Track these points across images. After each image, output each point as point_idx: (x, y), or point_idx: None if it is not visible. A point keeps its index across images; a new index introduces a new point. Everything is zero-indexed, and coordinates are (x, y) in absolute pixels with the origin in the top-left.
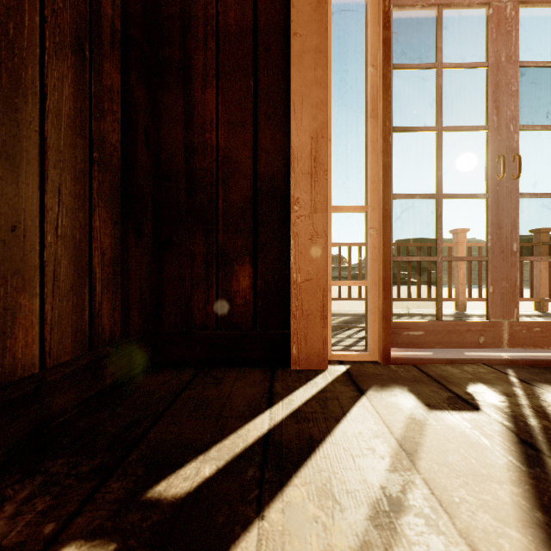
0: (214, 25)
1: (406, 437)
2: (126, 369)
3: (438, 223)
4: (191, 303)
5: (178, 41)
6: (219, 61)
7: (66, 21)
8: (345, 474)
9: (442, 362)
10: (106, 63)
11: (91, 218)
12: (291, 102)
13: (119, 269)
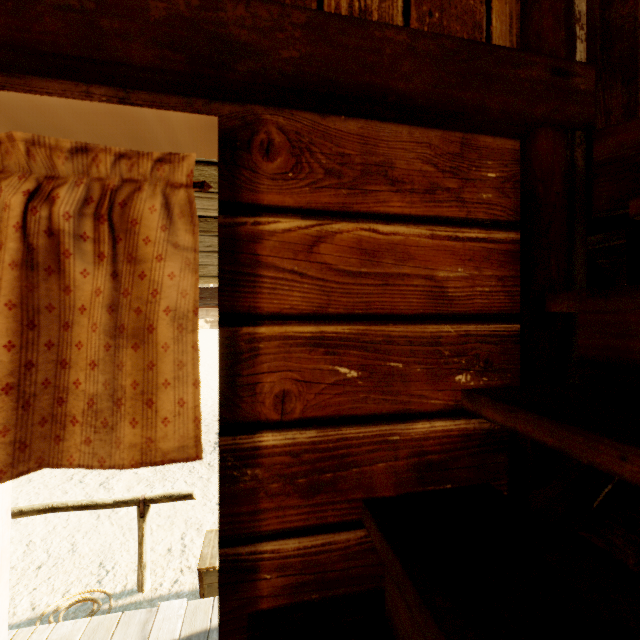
0: None
1: None
2: None
3: None
4: None
5: None
6: None
7: None
8: None
9: None
10: None
11: None
12: None
13: None
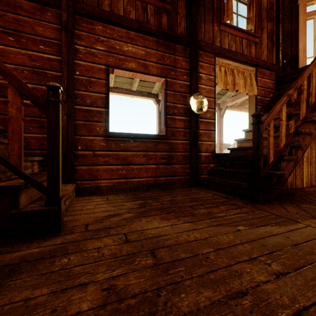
0: (283, 33)
1: None
2: None
3: None
4: None
5: None
6: (284, 39)
7: None
8: None
9: None
10: None
11: None
12: (299, 42)
13: None
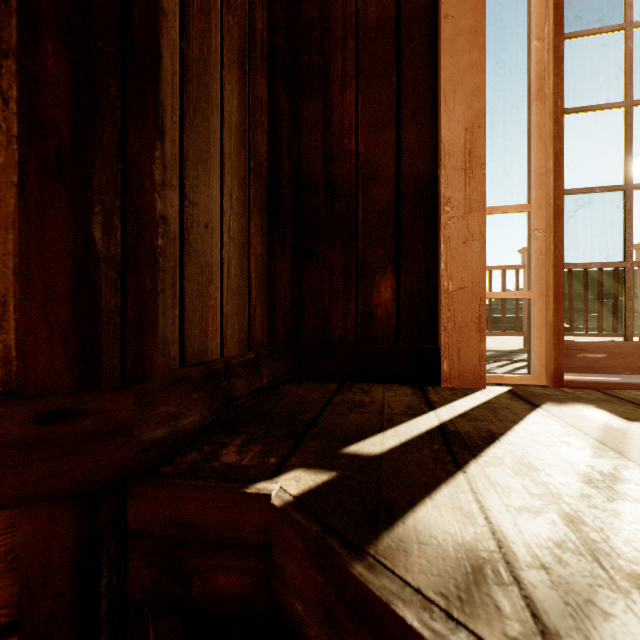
0: (354, 23)
1: (606, 438)
2: (276, 375)
3: (627, 220)
4: (329, 317)
5: (318, 46)
6: (359, 60)
7: (235, 37)
8: (541, 455)
9: (635, 387)
10: (258, 75)
11: (249, 224)
12: (441, 93)
13: (266, 278)
